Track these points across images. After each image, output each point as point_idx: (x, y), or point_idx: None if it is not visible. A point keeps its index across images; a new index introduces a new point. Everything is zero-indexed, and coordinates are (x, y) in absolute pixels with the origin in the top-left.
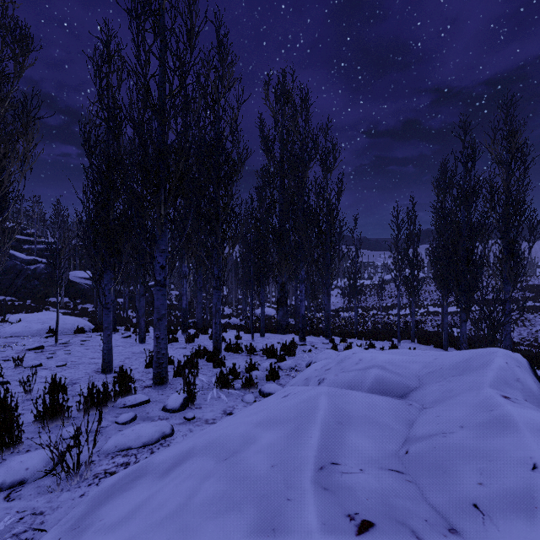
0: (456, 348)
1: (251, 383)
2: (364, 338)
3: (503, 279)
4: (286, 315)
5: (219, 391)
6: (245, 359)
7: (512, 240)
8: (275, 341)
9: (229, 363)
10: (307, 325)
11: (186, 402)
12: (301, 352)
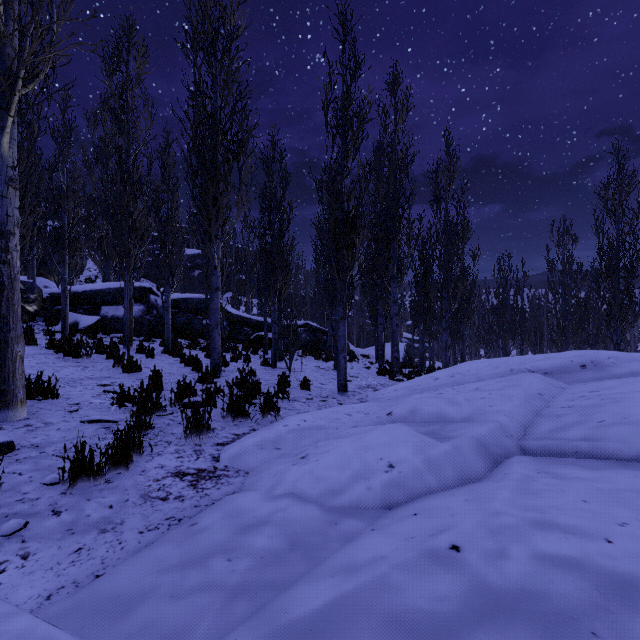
0: None
1: None
2: None
3: None
4: None
5: None
6: None
7: None
8: None
9: None
10: None
11: None
12: None
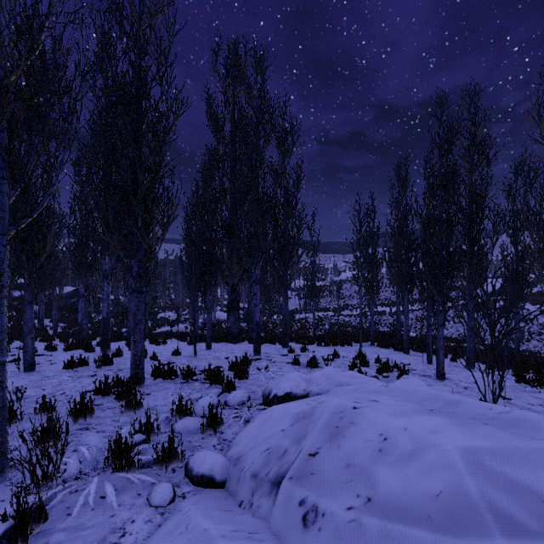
0: (414, 349)
1: (172, 453)
2: (324, 344)
3: (465, 278)
4: (238, 321)
5: (110, 478)
6: (177, 389)
7: (474, 237)
8: (224, 355)
9: (151, 400)
10: (262, 330)
11: (6, 541)
12: (256, 370)
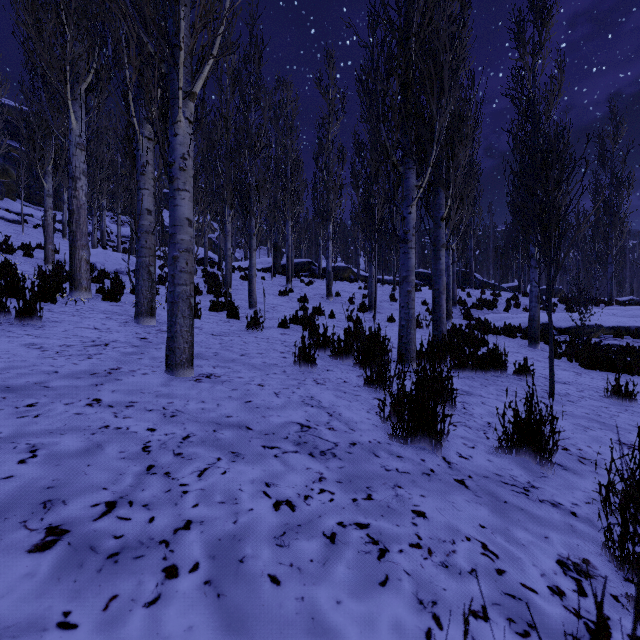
0: None
1: None
2: None
3: None
4: None
5: None
6: None
7: None
8: None
9: None
10: None
11: None
12: None
